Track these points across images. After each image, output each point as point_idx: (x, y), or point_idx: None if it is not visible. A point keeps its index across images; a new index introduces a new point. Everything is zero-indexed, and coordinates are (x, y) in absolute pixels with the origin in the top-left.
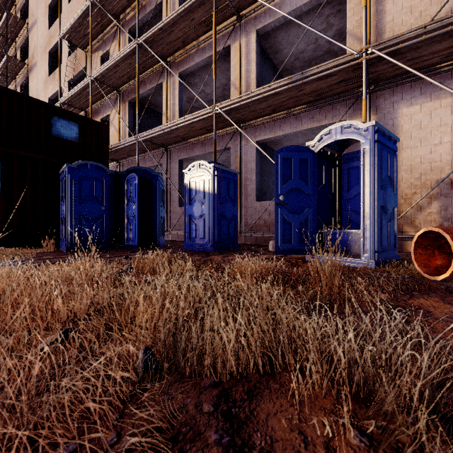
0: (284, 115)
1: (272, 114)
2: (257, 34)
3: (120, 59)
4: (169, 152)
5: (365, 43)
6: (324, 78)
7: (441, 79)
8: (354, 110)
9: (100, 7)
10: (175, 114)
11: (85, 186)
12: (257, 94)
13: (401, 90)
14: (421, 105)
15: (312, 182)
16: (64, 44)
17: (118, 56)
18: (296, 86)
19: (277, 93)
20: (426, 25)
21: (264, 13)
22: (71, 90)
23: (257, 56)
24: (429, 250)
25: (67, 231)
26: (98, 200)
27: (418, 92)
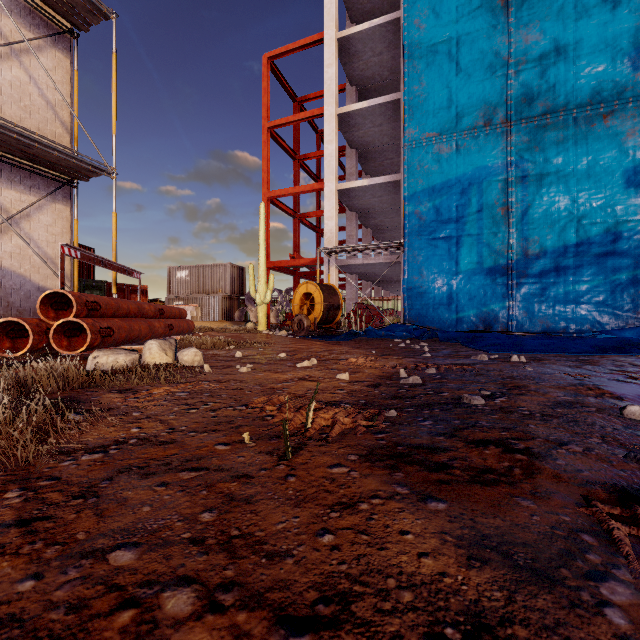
0: None
1: None
2: None
3: None
4: None
5: None
6: None
7: None
8: None
9: None
10: None
11: None
12: None
13: None
14: None
15: None
16: None
17: None
18: None
19: None
20: None
21: None
22: None
23: None
24: (1, 336)
25: None
26: None
27: None
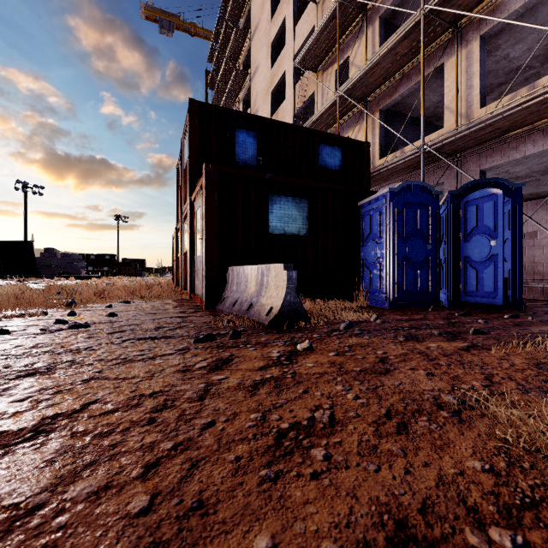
0: None
1: None
2: None
3: (384, 53)
4: (458, 162)
5: None
6: None
7: None
8: None
9: (346, 4)
10: (473, 101)
11: (408, 217)
12: None
13: None
14: None
15: None
16: (288, 76)
17: (384, 48)
18: None
19: None
20: None
21: None
22: (309, 119)
23: None
24: None
25: (388, 279)
26: (421, 236)
27: None
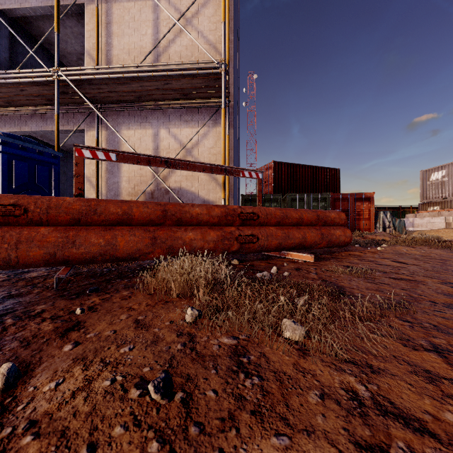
0: (30, 110)
1: (14, 107)
2: (5, 14)
3: None
4: None
5: (57, 65)
6: (40, 85)
7: (146, 114)
8: (91, 122)
9: None
10: None
11: None
12: None
13: (123, 115)
14: (135, 130)
15: None
16: None
17: None
18: (13, 84)
19: None
20: (96, 68)
21: None
22: None
23: (5, 39)
24: None
25: None
26: None
27: (134, 120)
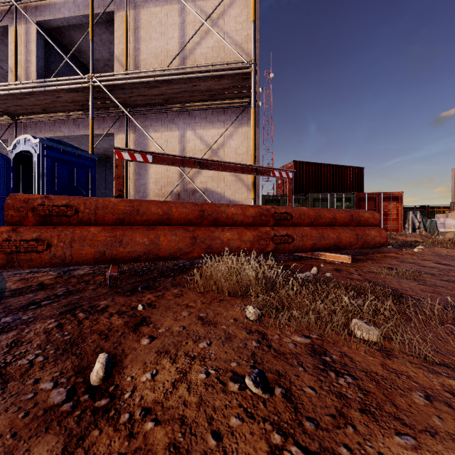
0: (63, 116)
1: (49, 113)
2: (40, 26)
3: None
4: None
5: (91, 71)
6: (74, 91)
7: (173, 116)
8: (120, 126)
9: None
10: None
11: None
12: (4, 89)
13: (151, 118)
14: (162, 132)
15: (4, 186)
16: None
17: None
18: (50, 92)
19: (32, 94)
20: (128, 73)
21: (44, 7)
22: None
23: (40, 49)
24: None
25: None
26: None
27: (161, 122)
